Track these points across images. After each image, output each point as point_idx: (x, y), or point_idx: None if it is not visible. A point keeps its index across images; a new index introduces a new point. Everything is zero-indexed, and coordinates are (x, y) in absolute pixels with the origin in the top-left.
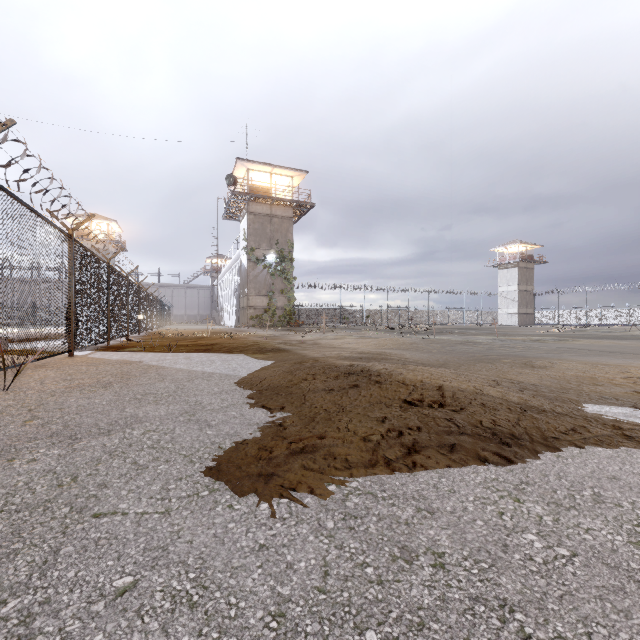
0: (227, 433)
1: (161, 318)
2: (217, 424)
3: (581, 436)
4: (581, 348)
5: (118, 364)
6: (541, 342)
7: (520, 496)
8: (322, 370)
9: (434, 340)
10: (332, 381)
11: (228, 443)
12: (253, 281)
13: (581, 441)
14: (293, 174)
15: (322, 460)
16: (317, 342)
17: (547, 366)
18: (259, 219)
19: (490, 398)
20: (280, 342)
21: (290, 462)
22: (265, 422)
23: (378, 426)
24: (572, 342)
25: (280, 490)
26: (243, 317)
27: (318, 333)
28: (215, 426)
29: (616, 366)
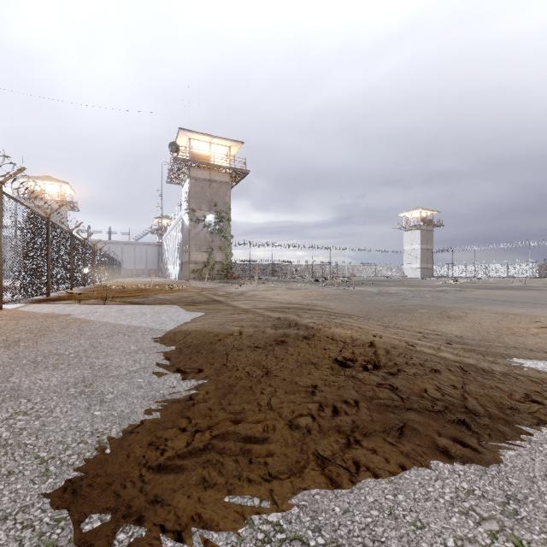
0: (120, 414)
1: (110, 272)
2: (113, 399)
3: (541, 406)
4: (481, 298)
5: (43, 318)
6: (445, 292)
7: (518, 531)
8: (249, 324)
9: (355, 291)
10: (258, 336)
11: (114, 432)
12: (194, 238)
13: (543, 414)
14: (230, 144)
15: (232, 465)
16: (249, 293)
17: (462, 316)
18: (199, 183)
19: (426, 356)
20: (214, 294)
21: (185, 473)
22: (174, 393)
23: (307, 401)
24: (470, 292)
25: (156, 540)
26: (185, 271)
27: (252, 285)
28: (109, 402)
29: (526, 316)
